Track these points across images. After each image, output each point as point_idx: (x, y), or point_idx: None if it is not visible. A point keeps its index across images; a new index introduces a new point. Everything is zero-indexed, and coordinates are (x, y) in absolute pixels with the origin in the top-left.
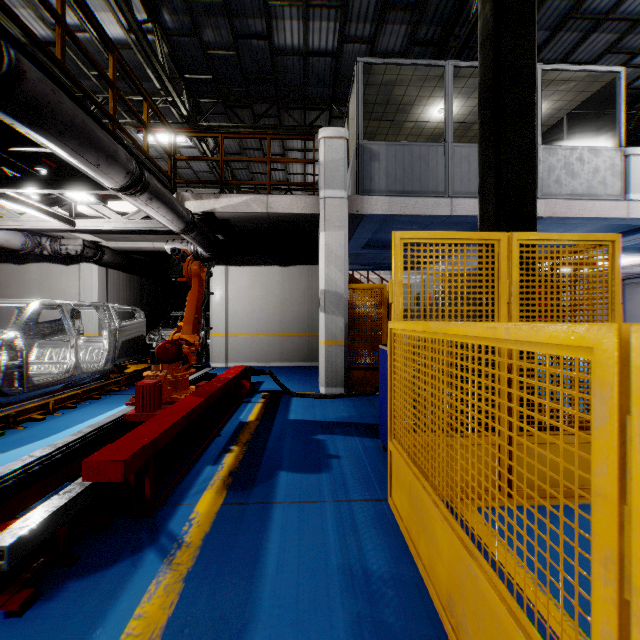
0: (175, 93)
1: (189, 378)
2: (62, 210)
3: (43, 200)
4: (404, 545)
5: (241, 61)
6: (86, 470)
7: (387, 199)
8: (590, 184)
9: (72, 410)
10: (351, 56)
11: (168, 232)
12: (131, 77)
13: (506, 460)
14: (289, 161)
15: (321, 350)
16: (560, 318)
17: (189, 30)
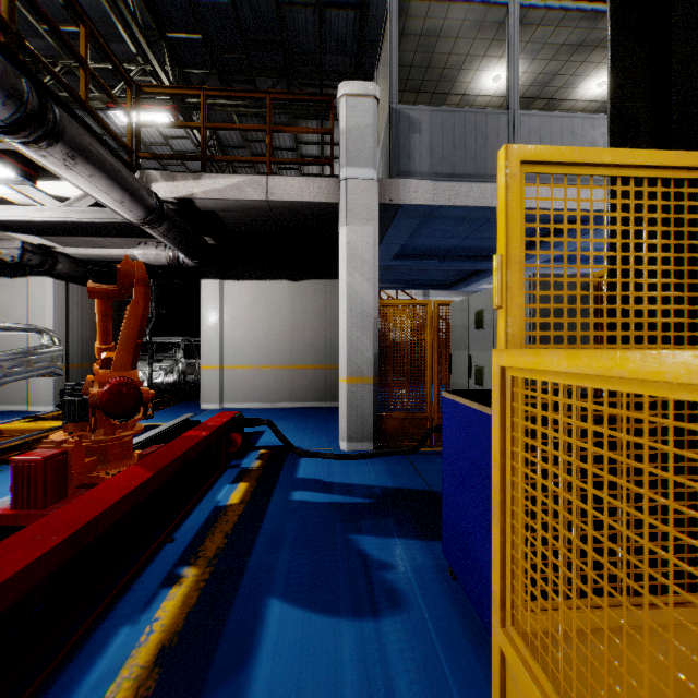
0: (151, 53)
1: (152, 432)
2: None
3: None
4: None
5: (238, 14)
6: None
7: (431, 184)
8: None
9: None
10: (380, 11)
11: (141, 233)
12: None
13: None
14: (297, 130)
15: (341, 390)
16: None
17: None
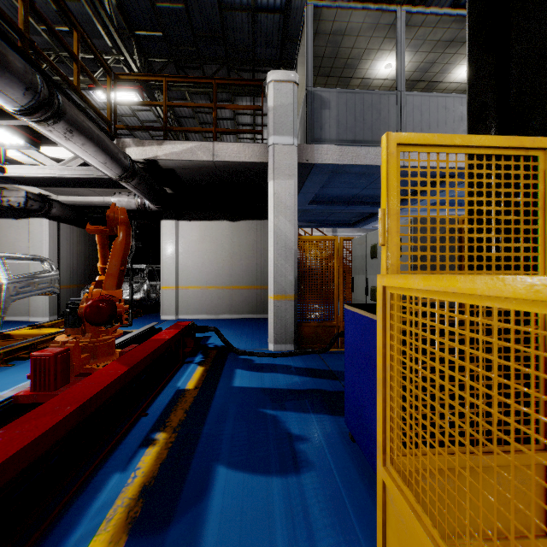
0: (124, 47)
1: (127, 336)
2: None
3: None
4: None
5: (190, 17)
6: None
7: (338, 148)
8: None
9: None
10: (299, 14)
11: (116, 185)
12: None
13: None
14: (236, 107)
15: (270, 305)
16: None
17: None
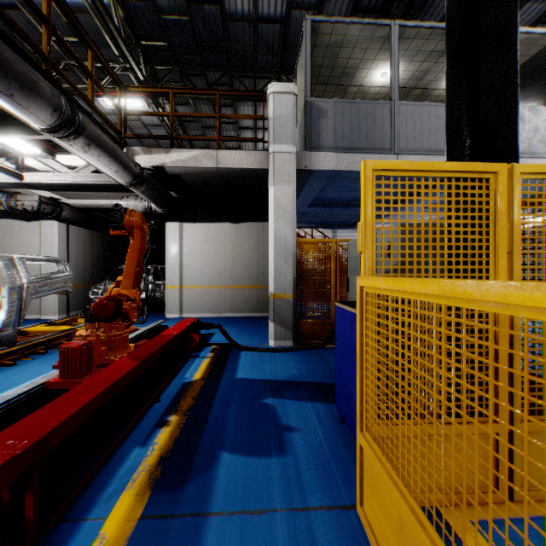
0: (131, 57)
1: (137, 332)
2: (11, 163)
3: None
4: None
5: (194, 28)
6: None
7: (335, 155)
8: (529, 142)
9: (10, 368)
10: (298, 24)
11: (124, 189)
12: (71, 19)
13: None
14: (238, 117)
15: (270, 303)
16: None
17: None
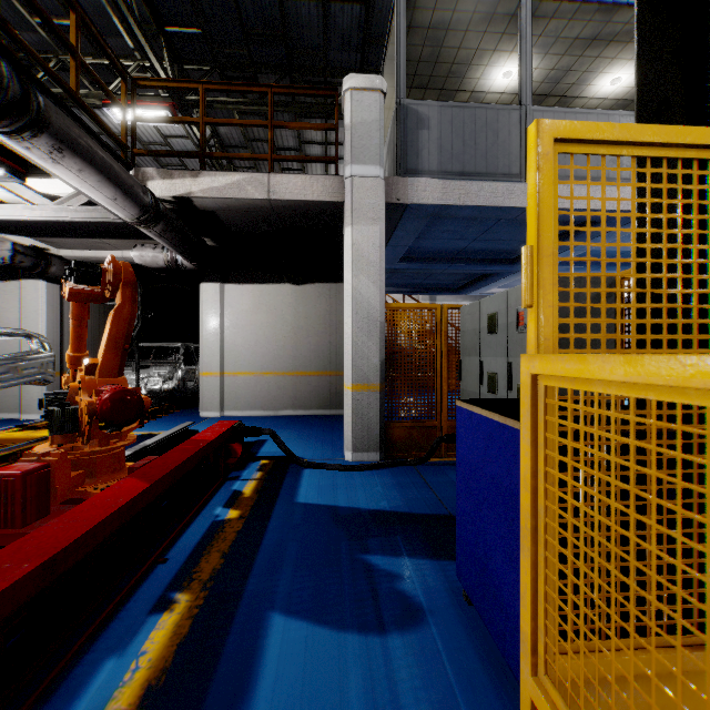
0: (149, 47)
1: (148, 442)
2: None
3: None
4: None
5: (239, 8)
6: None
7: (440, 183)
8: None
9: None
10: (386, 4)
11: (138, 235)
12: None
13: None
14: (300, 126)
15: (346, 398)
16: None
17: None
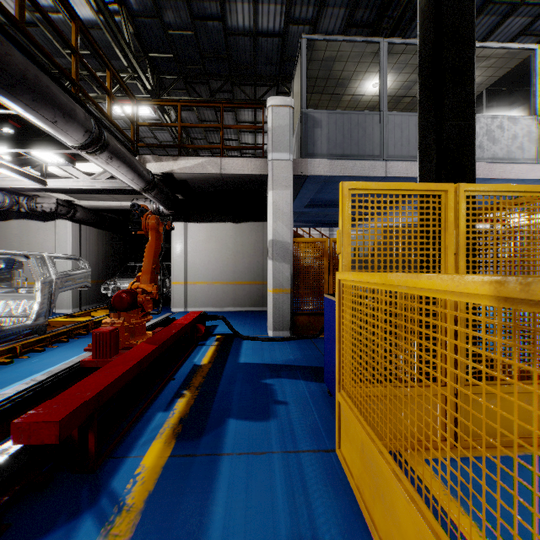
0: (140, 69)
1: (149, 323)
2: (35, 171)
3: (15, 160)
4: (356, 507)
5: (198, 41)
6: (17, 432)
7: (328, 162)
8: (509, 149)
9: (40, 353)
10: (296, 37)
11: (133, 192)
12: (94, 46)
13: (515, 459)
14: (240, 127)
15: (269, 297)
16: (506, 269)
17: (152, 12)
